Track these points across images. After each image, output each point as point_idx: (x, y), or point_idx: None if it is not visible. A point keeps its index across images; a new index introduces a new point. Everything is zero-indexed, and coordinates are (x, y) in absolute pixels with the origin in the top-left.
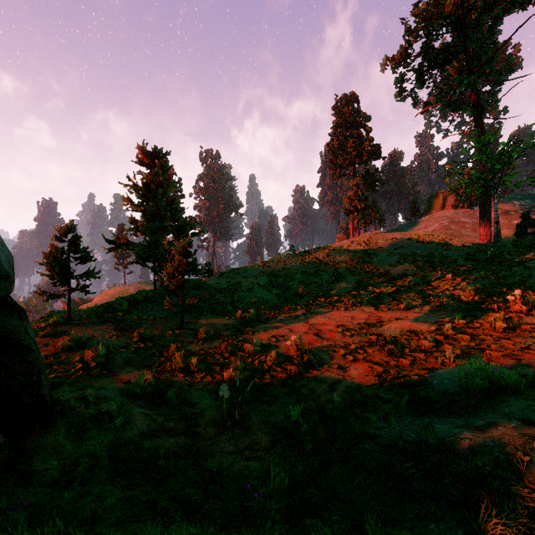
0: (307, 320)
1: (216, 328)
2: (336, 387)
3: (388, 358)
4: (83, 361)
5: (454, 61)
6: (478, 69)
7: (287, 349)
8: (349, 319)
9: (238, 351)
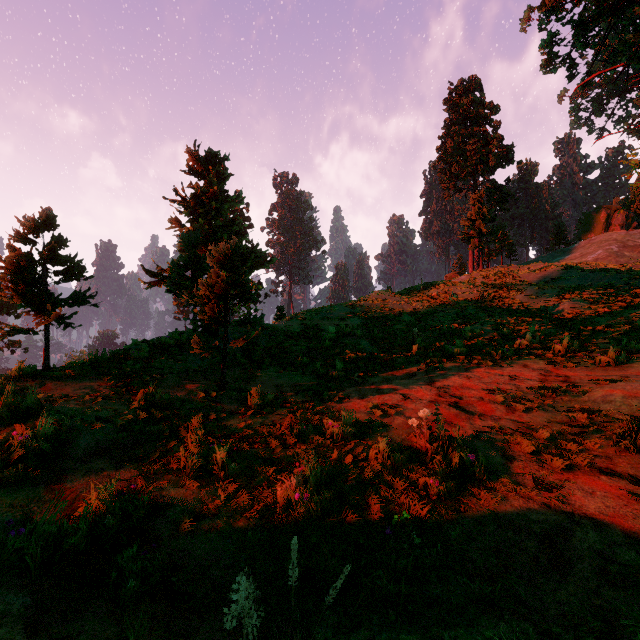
0: (430, 380)
1: (279, 389)
2: (566, 552)
3: None
4: (3, 447)
5: None
6: None
7: (405, 431)
8: (508, 380)
9: (313, 433)
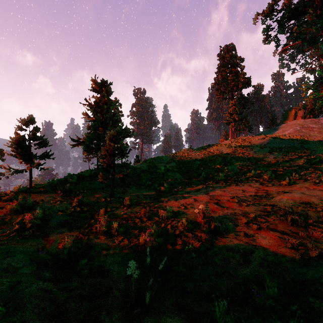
0: (207, 192)
1: (138, 197)
2: (250, 258)
3: (292, 227)
4: (21, 223)
5: (309, 9)
6: None
7: (194, 215)
8: (241, 192)
9: (154, 216)
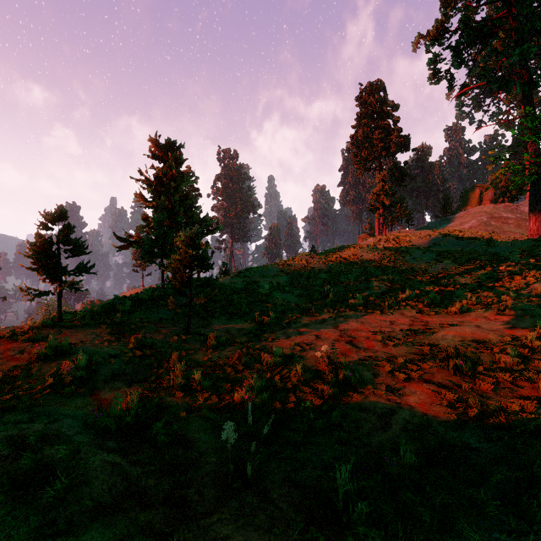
0: (336, 325)
1: (229, 332)
2: (390, 421)
3: (454, 377)
4: (57, 374)
5: (500, 32)
6: (530, 39)
7: (314, 360)
8: (388, 324)
9: (254, 363)
